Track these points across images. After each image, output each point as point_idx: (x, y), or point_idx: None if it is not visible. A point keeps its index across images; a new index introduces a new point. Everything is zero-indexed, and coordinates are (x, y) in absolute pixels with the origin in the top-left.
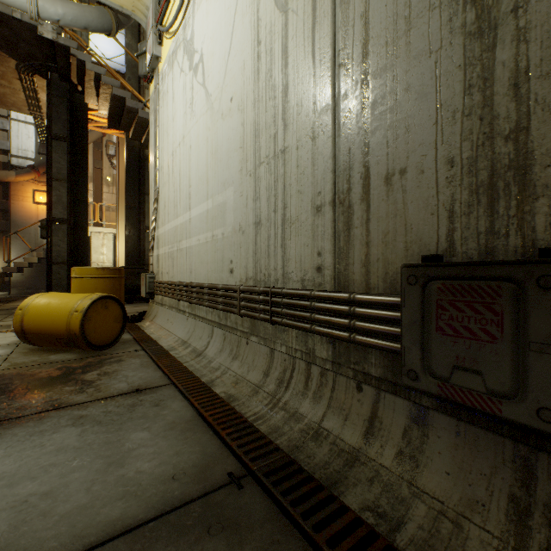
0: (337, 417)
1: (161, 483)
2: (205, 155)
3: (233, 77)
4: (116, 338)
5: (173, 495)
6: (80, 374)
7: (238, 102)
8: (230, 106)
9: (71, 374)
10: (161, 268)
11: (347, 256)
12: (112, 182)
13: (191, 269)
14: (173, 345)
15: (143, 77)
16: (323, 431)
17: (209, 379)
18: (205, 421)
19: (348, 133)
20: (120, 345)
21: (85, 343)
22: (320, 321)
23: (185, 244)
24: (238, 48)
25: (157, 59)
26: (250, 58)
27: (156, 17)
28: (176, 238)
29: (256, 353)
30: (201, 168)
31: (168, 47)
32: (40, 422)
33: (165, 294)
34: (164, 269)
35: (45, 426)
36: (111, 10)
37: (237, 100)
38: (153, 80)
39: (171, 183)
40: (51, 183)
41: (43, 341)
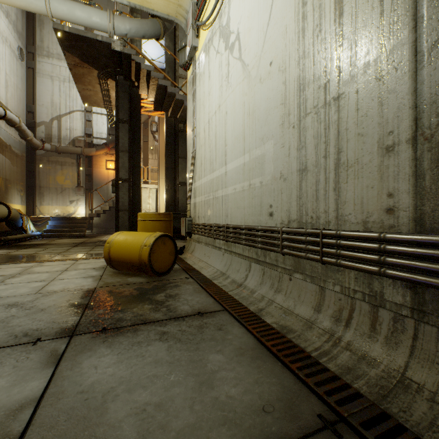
0: (429, 371)
1: (254, 414)
2: (241, 117)
3: (273, 43)
4: (170, 267)
5: (271, 431)
6: (152, 294)
7: (279, 63)
8: (269, 70)
9: (146, 294)
10: (197, 213)
11: (437, 196)
12: (154, 151)
13: (227, 213)
14: (214, 275)
15: (182, 67)
16: (411, 383)
17: (256, 308)
18: (268, 350)
19: (438, 62)
20: (173, 273)
21: (151, 270)
22: (394, 264)
23: (221, 193)
24: (278, 16)
25: (194, 49)
26: (294, 20)
27: (194, 16)
28: (211, 189)
29: (302, 289)
30: (238, 128)
31: (204, 37)
32: (136, 334)
33: (202, 233)
34: (201, 213)
35: (140, 338)
36: (160, 20)
37: (277, 62)
38: (190, 67)
39: (207, 145)
40: (118, 154)
41: (122, 267)
